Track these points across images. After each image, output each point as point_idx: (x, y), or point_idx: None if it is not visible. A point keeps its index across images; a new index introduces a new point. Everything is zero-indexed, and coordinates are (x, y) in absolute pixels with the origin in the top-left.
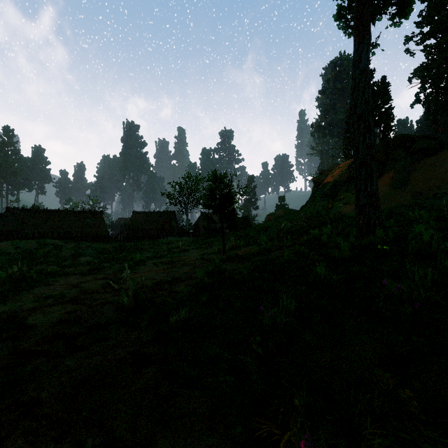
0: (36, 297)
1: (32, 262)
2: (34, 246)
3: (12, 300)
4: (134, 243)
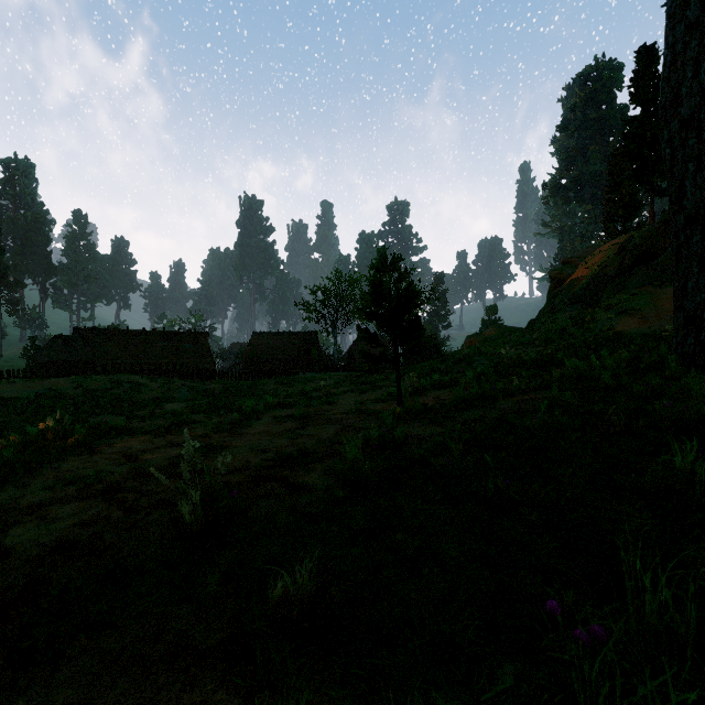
0: (57, 477)
1: (94, 409)
2: (103, 385)
3: (18, 482)
4: (253, 381)
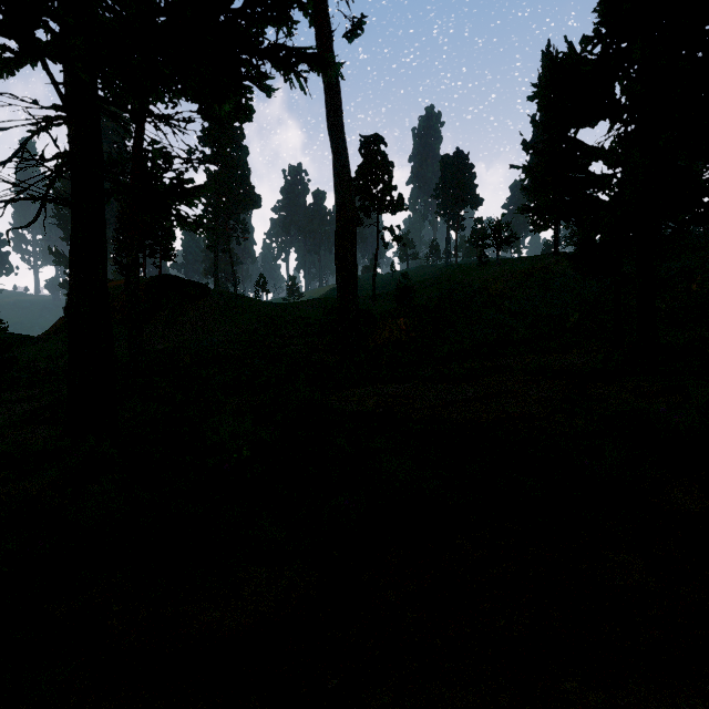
0: None
1: None
2: None
3: None
4: None
